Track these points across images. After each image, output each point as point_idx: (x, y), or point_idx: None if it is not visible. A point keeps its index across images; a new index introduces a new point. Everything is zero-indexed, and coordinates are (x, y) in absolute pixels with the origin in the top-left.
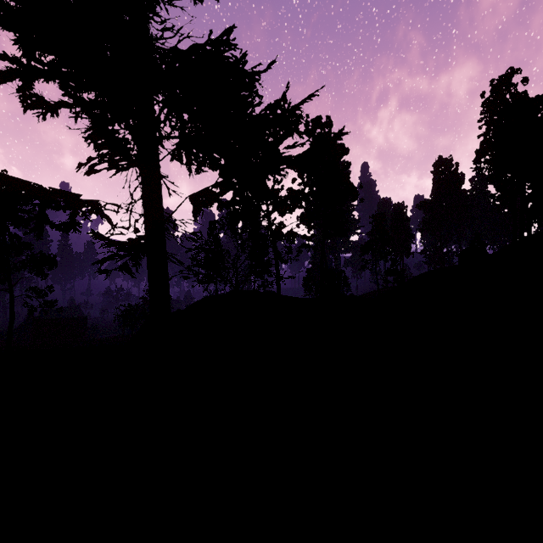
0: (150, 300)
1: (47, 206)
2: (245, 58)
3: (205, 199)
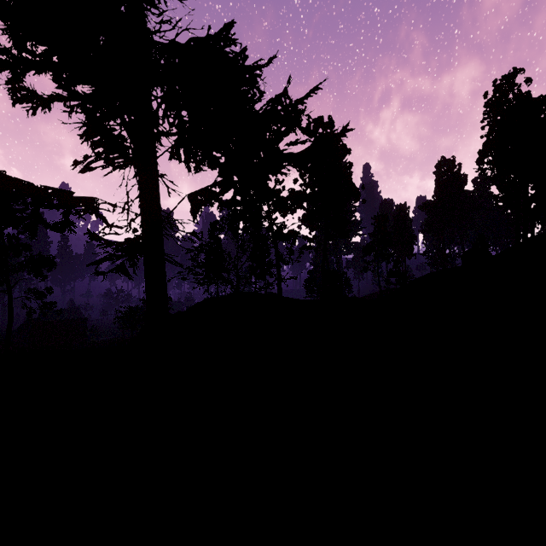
0: (147, 303)
1: (40, 205)
2: (245, 50)
3: (204, 198)
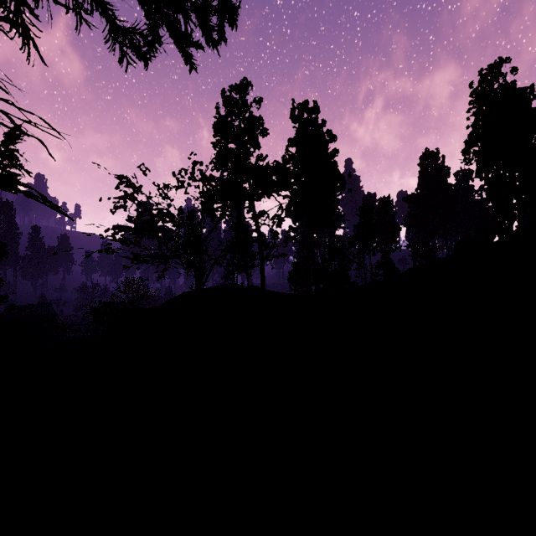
0: None
1: None
2: None
3: None
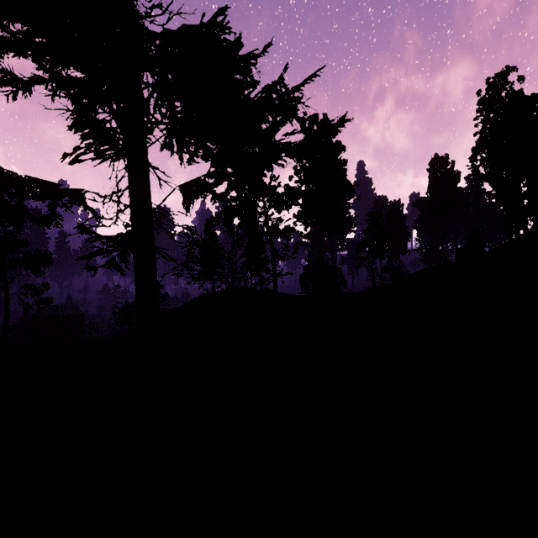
0: (136, 299)
1: (24, 197)
2: (239, 34)
3: (196, 189)
